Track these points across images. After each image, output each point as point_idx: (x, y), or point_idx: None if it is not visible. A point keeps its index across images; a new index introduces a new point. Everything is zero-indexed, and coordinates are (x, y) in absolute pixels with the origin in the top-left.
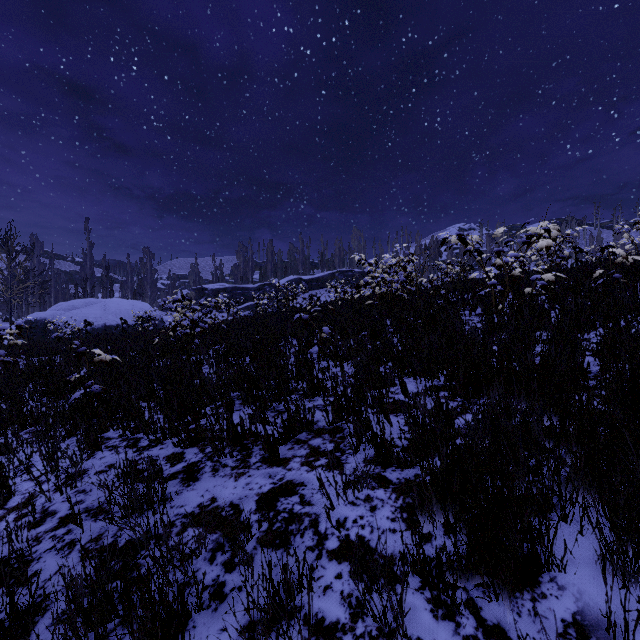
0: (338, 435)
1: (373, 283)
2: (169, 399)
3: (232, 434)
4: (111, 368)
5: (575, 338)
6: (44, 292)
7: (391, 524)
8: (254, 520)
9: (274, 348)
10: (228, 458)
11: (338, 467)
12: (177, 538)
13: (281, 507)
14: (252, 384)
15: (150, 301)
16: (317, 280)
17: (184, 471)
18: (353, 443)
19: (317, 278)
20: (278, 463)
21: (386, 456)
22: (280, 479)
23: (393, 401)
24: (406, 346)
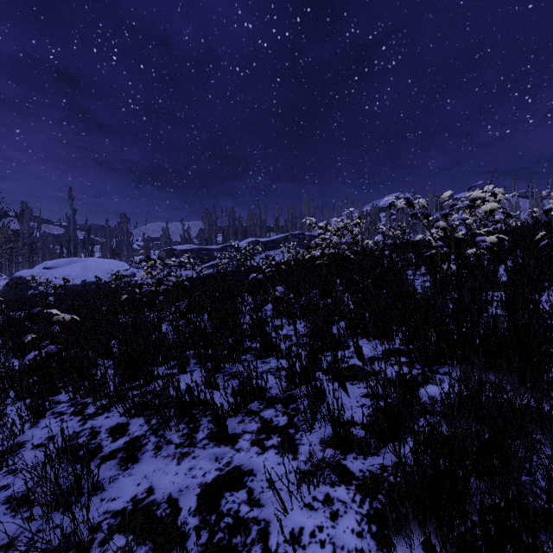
0: (291, 406)
1: (321, 244)
2: (124, 359)
3: (180, 403)
4: (78, 324)
5: (537, 302)
6: (33, 252)
7: (357, 541)
8: (192, 526)
9: (230, 306)
10: (174, 432)
11: (292, 450)
12: (99, 550)
13: (225, 507)
14: (207, 343)
15: (126, 260)
16: (272, 242)
17: (125, 448)
18: (308, 420)
19: (272, 240)
20: (226, 441)
21: (346, 439)
22: (227, 464)
23: (348, 367)
24: (359, 307)
